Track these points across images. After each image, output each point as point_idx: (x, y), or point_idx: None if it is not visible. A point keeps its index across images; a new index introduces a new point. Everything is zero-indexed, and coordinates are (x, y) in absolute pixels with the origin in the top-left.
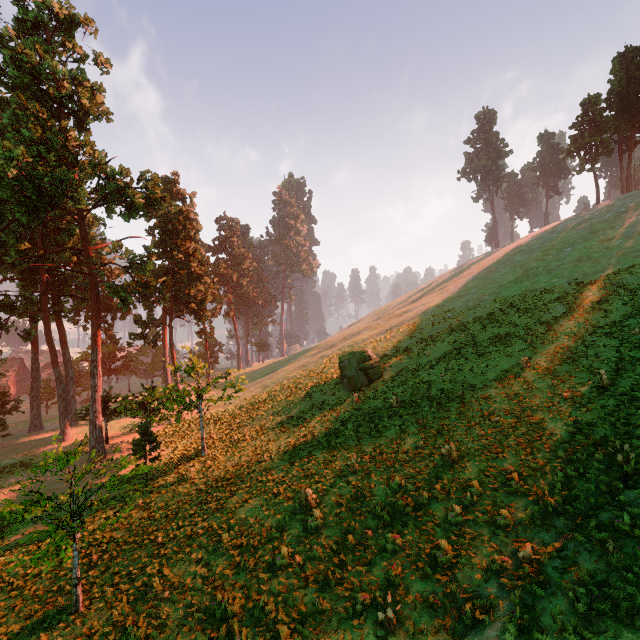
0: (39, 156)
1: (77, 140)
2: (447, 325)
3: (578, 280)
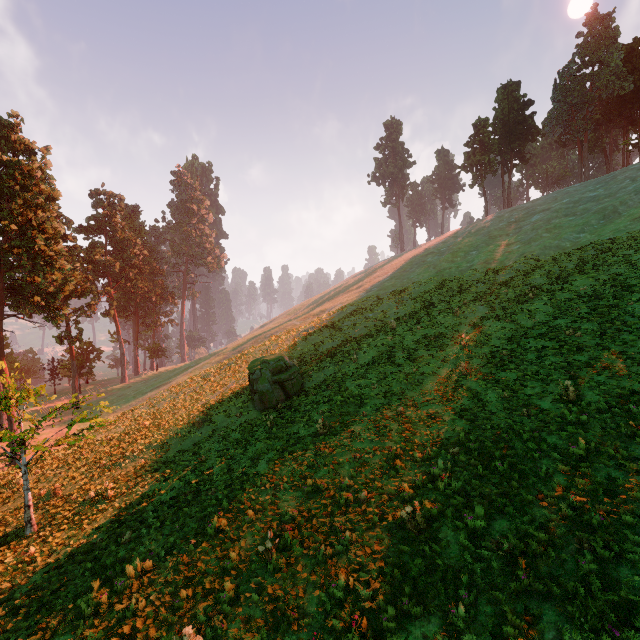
0: None
1: None
2: (370, 326)
3: (491, 281)
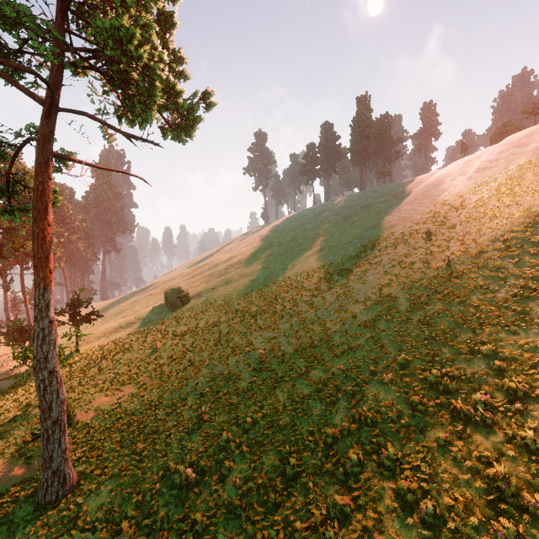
0: None
1: None
2: (228, 273)
3: (288, 250)
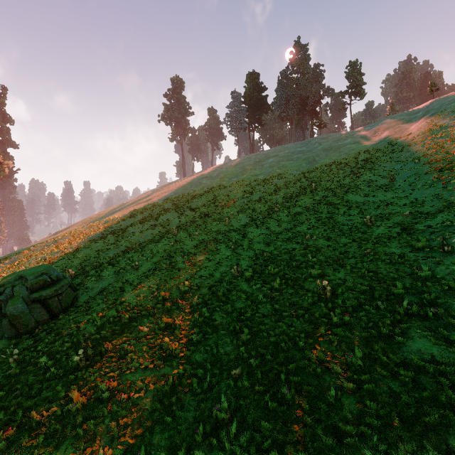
0: None
1: None
2: (155, 232)
3: (248, 198)
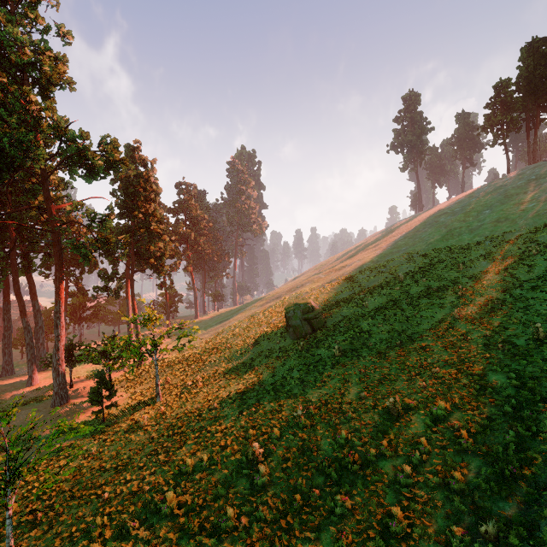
0: (1, 119)
1: (38, 104)
2: (382, 279)
3: (499, 238)
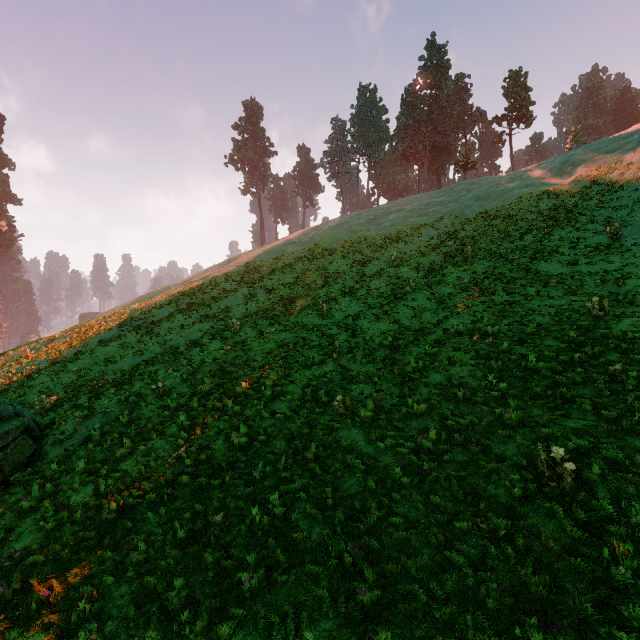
0: None
1: None
2: (205, 328)
3: (359, 272)
